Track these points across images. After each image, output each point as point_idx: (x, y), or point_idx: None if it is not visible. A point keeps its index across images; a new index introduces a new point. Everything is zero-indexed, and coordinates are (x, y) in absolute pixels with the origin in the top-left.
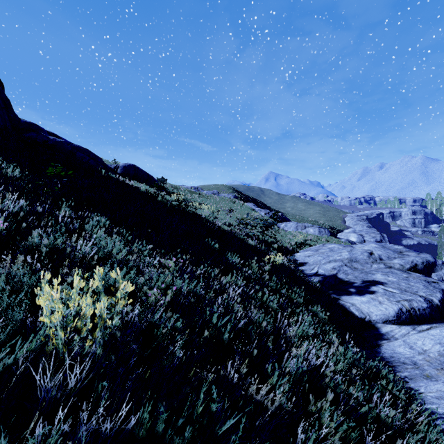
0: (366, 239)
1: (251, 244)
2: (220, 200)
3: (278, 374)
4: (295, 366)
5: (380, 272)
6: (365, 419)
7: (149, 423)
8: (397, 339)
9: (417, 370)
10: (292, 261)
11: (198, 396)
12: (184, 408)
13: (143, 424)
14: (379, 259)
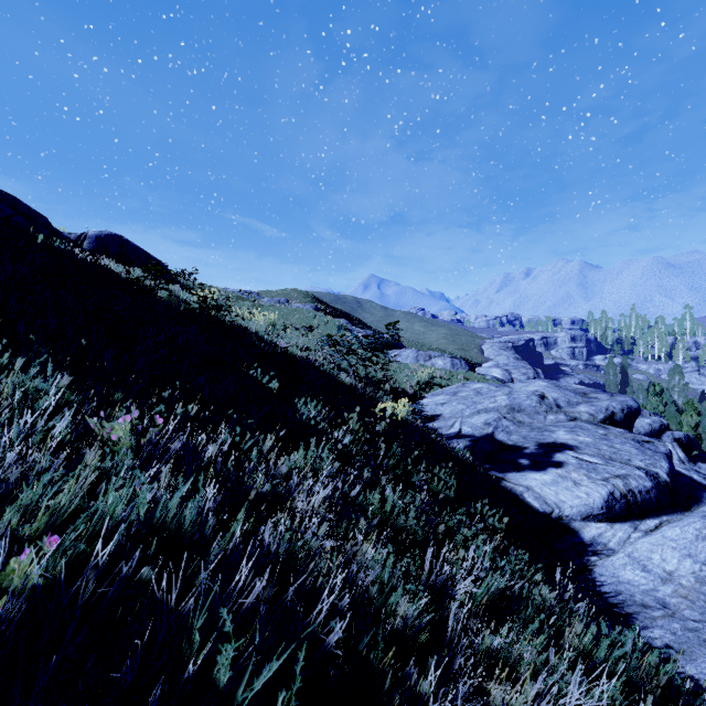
0: (515, 377)
1: (346, 383)
2: (291, 313)
3: None
4: None
5: (562, 428)
6: None
7: None
8: (614, 552)
9: (674, 622)
10: (418, 413)
11: None
12: None
13: None
14: (555, 406)
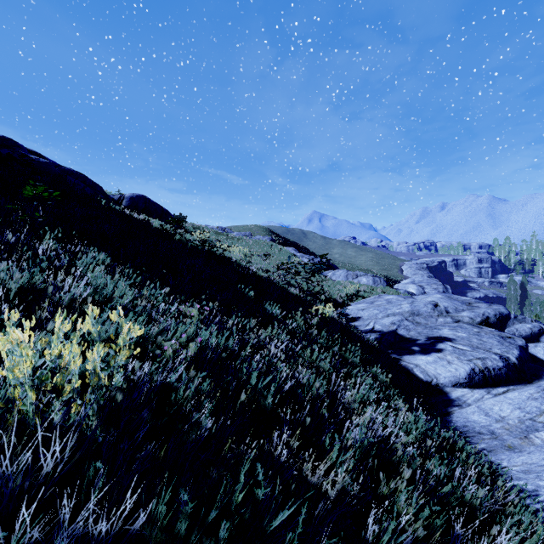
0: (427, 291)
1: (294, 293)
2: (254, 244)
3: (337, 448)
4: (358, 438)
5: (447, 327)
6: (449, 501)
7: (166, 520)
8: (469, 405)
9: (495, 441)
10: (343, 315)
11: (236, 479)
12: (214, 498)
13: (156, 523)
14: (445, 312)
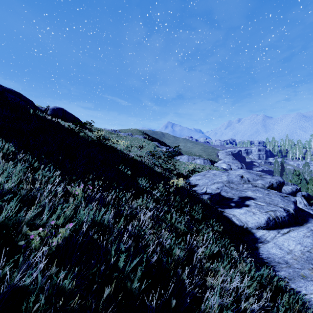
0: (232, 167)
1: (157, 171)
2: (133, 140)
3: None
4: (216, 308)
5: (250, 190)
6: None
7: None
8: (268, 242)
9: (290, 269)
10: (188, 183)
11: None
12: None
13: None
14: (247, 181)
